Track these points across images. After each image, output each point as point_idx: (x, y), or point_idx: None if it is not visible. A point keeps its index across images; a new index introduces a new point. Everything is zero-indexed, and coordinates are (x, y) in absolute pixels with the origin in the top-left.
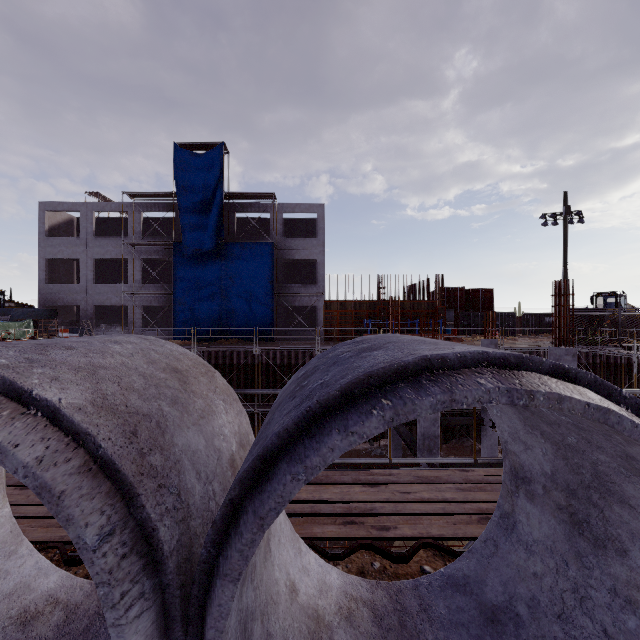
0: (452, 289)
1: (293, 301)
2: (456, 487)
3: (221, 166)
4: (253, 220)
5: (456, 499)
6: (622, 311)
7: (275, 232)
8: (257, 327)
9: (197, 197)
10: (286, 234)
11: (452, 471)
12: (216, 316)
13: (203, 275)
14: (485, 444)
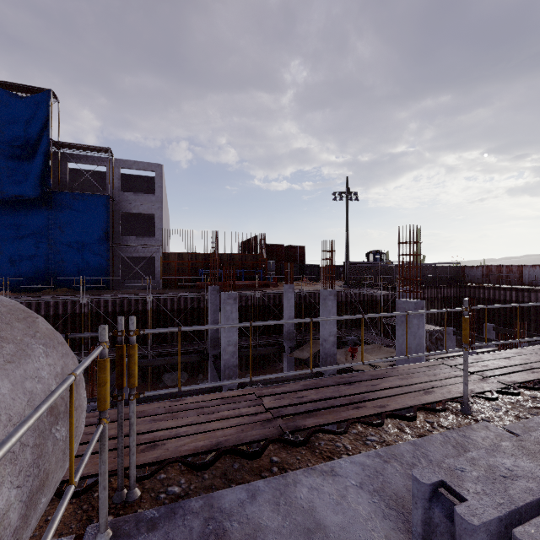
0: (275, 245)
1: (131, 252)
2: (152, 419)
3: (48, 113)
4: (91, 172)
5: (139, 431)
6: (383, 264)
7: (112, 186)
8: (84, 276)
9: (17, 141)
10: (127, 189)
11: (164, 403)
12: (42, 266)
13: (25, 223)
14: (286, 367)
